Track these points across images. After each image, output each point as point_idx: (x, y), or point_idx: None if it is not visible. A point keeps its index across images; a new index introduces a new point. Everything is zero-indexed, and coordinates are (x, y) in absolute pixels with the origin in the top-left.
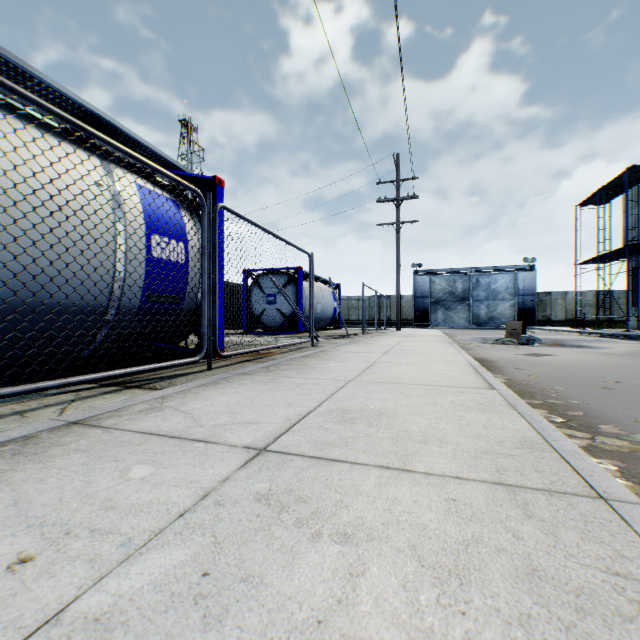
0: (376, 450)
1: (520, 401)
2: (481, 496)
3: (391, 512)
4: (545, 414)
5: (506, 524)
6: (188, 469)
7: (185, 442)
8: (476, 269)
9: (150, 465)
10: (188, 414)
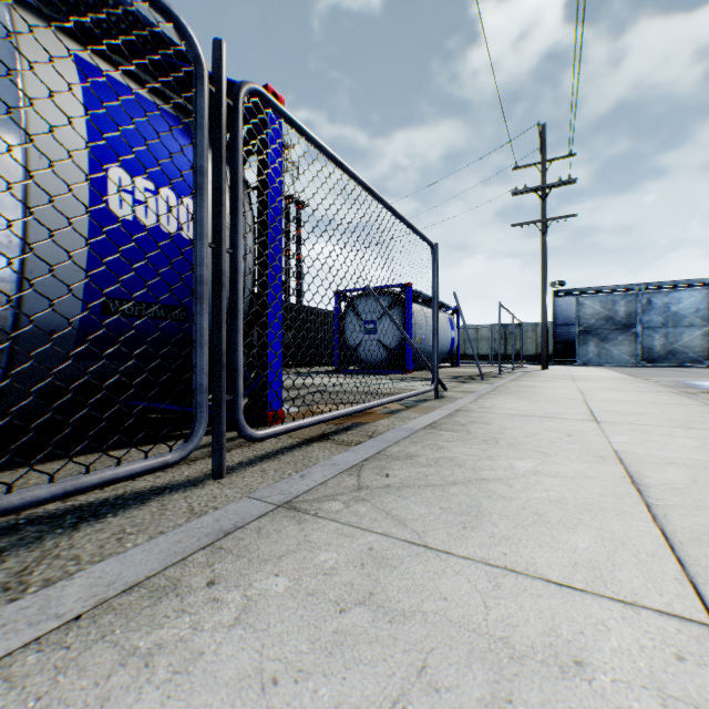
0: None
1: None
2: None
3: None
4: None
5: None
6: None
7: None
8: (646, 285)
9: None
10: None
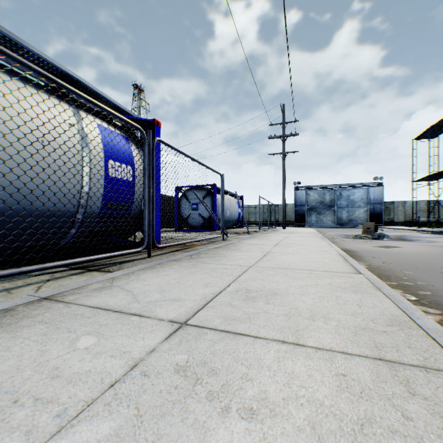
0: (273, 325)
1: (383, 284)
2: (366, 371)
3: (290, 386)
4: (401, 293)
5: (393, 402)
6: (123, 340)
7: (124, 316)
8: (339, 185)
9: (94, 336)
10: (130, 292)
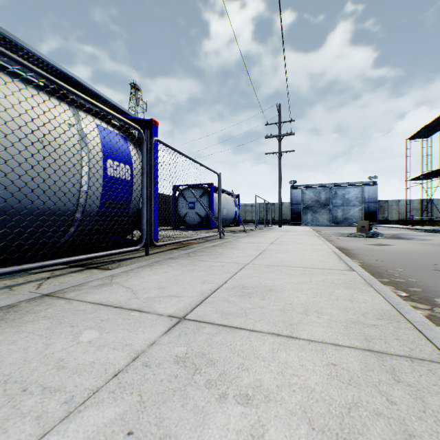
0: (268, 319)
1: (374, 280)
2: (355, 361)
3: (283, 375)
4: (392, 290)
5: (379, 388)
6: (125, 334)
7: (125, 311)
8: (335, 184)
9: (97, 330)
10: (129, 289)
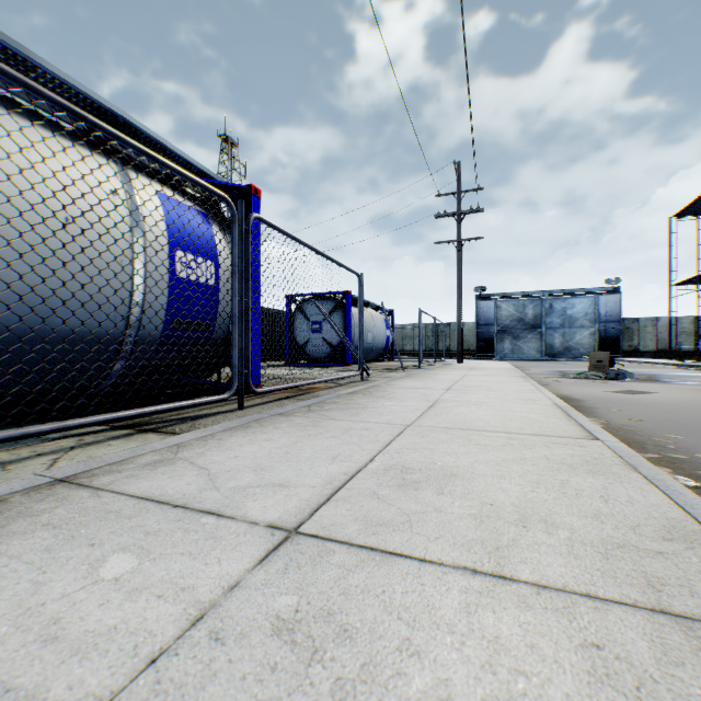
0: (454, 537)
1: (639, 458)
2: (640, 639)
3: (494, 671)
4: (669, 474)
5: None
6: (184, 563)
7: (190, 515)
8: (549, 292)
9: (134, 554)
10: (204, 470)
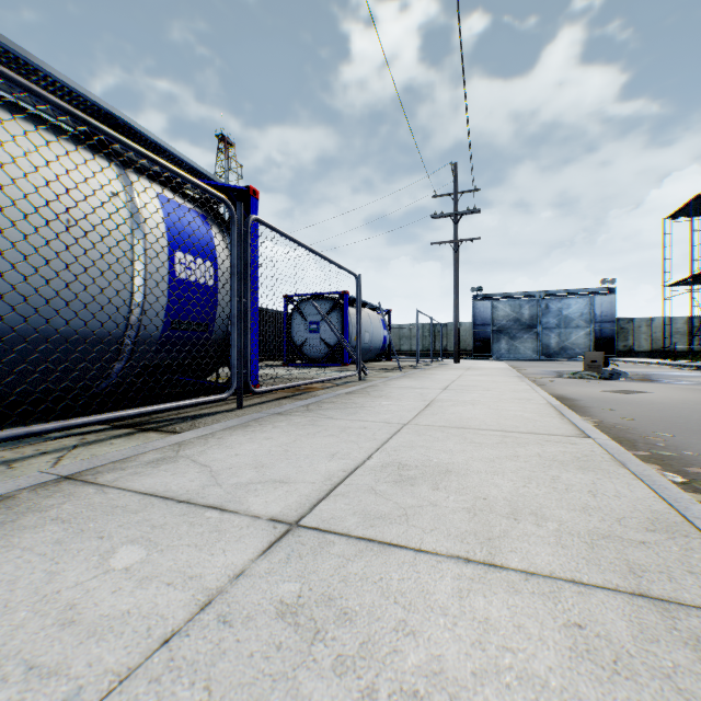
0: (448, 529)
1: (628, 455)
2: (619, 620)
3: (483, 648)
4: (658, 471)
5: (678, 683)
6: (191, 554)
7: (195, 509)
8: (545, 293)
9: (142, 546)
10: (206, 467)
